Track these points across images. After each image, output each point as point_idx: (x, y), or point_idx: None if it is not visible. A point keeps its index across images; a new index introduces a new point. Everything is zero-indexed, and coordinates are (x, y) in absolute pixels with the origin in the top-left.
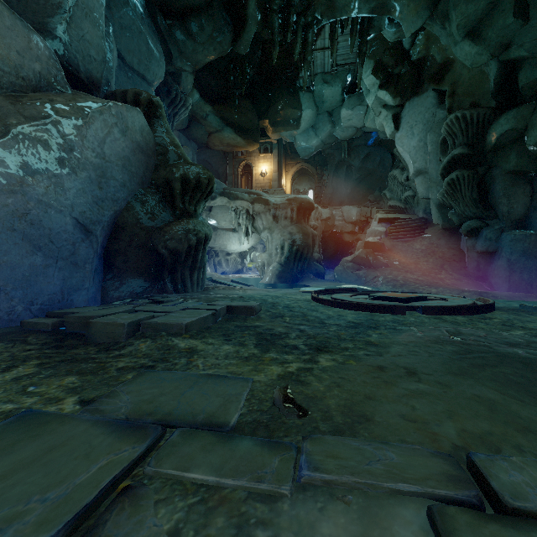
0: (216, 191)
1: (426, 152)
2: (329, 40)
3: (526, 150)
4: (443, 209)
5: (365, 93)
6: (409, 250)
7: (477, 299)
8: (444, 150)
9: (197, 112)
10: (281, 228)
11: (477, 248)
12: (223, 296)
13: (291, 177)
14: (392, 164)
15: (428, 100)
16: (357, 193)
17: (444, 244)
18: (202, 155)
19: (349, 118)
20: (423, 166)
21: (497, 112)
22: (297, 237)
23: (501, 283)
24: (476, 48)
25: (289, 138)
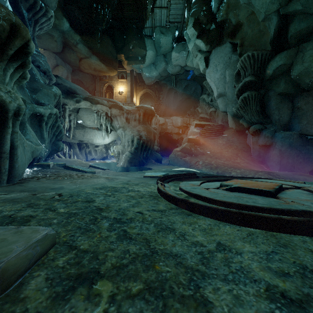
0: (80, 96)
1: (225, 82)
2: (164, 1)
3: (290, 79)
4: (236, 118)
5: (187, 41)
6: (215, 144)
7: None
8: (237, 80)
9: (69, 39)
10: (132, 127)
11: (259, 143)
12: (24, 196)
13: (139, 97)
14: (201, 92)
15: (226, 48)
16: (180, 109)
17: (236, 140)
18: (76, 76)
19: (177, 59)
20: (223, 91)
21: (273, 53)
22: (143, 134)
23: (274, 165)
24: None
25: (138, 69)
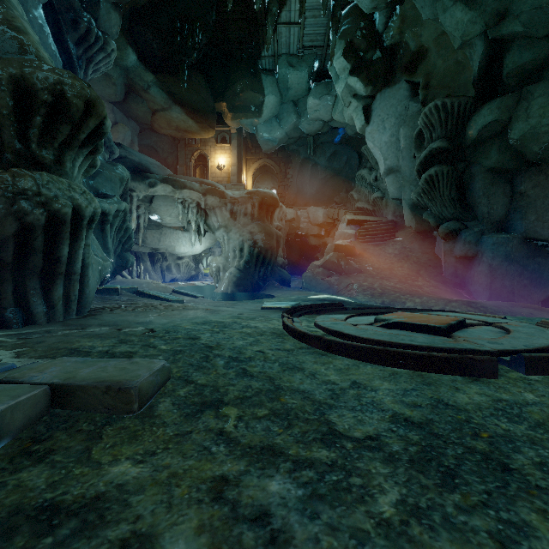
0: (156, 177)
1: (398, 148)
2: (295, 13)
3: (508, 146)
4: (416, 210)
5: (334, 79)
6: (381, 254)
7: (542, 323)
8: (418, 145)
9: (135, 80)
10: (240, 227)
11: (456, 253)
12: (109, 332)
13: (252, 174)
14: (359, 165)
15: (400, 92)
16: (322, 194)
17: (417, 248)
18: (146, 139)
19: (316, 109)
20: (395, 164)
21: (478, 102)
22: (259, 238)
23: (481, 290)
24: (469, 13)
25: (250, 127)
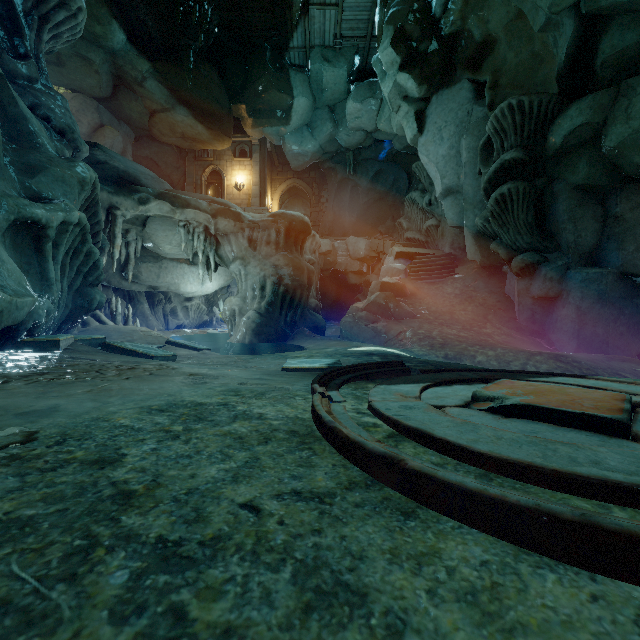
0: (148, 190)
1: (459, 163)
2: None
3: (601, 156)
4: (482, 240)
5: (380, 77)
6: (438, 295)
7: None
8: (485, 159)
9: (126, 69)
10: (261, 258)
11: (533, 292)
12: None
13: (279, 197)
14: (408, 187)
15: (462, 93)
16: (364, 222)
17: (483, 287)
18: (144, 150)
19: (357, 116)
20: (454, 182)
21: (564, 100)
22: (285, 273)
23: (566, 340)
24: None
25: (276, 137)
